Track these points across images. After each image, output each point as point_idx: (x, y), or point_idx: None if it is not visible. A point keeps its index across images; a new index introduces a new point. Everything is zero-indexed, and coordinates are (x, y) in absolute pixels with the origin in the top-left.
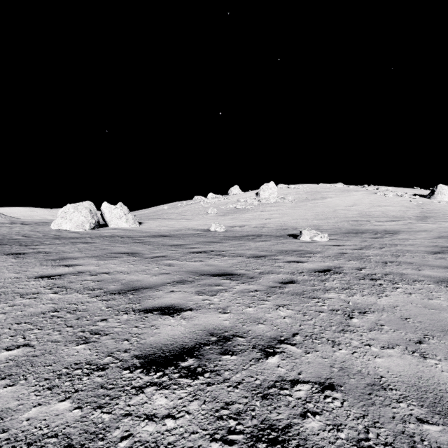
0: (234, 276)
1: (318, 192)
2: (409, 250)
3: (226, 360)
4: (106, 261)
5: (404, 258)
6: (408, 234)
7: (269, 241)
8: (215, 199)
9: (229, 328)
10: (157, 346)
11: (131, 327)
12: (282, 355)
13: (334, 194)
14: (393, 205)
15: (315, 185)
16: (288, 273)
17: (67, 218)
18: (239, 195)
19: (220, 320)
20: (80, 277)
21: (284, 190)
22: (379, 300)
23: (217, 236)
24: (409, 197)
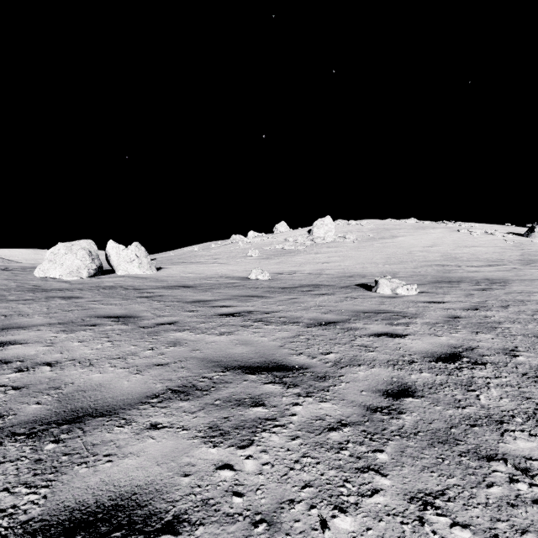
0: (289, 372)
1: (386, 230)
2: None
3: None
4: (72, 334)
5: None
6: (524, 285)
7: (333, 295)
8: (257, 238)
9: None
10: None
11: None
12: None
13: (407, 231)
14: (483, 245)
15: (381, 221)
16: (387, 363)
17: (56, 262)
18: (287, 233)
19: None
20: None
21: (343, 226)
22: None
23: (259, 286)
24: (501, 235)
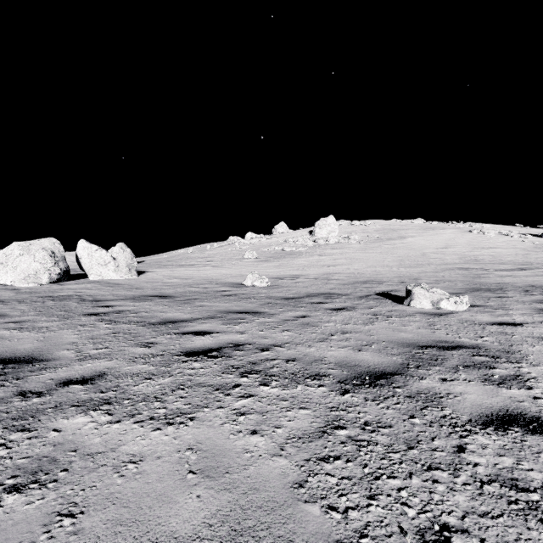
0: None
1: (392, 230)
2: None
3: None
4: None
5: None
6: None
7: (355, 311)
8: (254, 239)
9: None
10: None
11: None
12: None
13: (416, 232)
14: (502, 247)
15: (386, 222)
16: None
17: (8, 265)
18: (287, 234)
19: None
20: None
21: (346, 227)
22: None
23: (255, 296)
24: (517, 236)
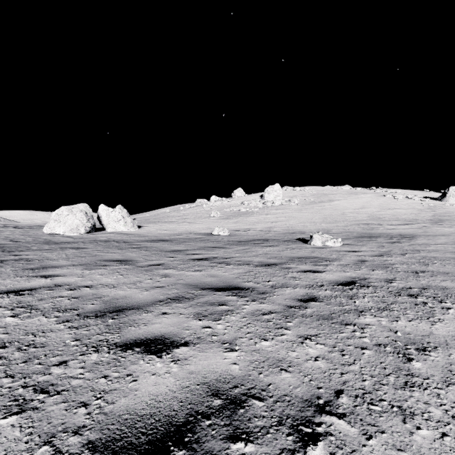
0: (242, 290)
1: (324, 195)
2: (435, 257)
3: (238, 454)
4: (93, 270)
5: (436, 267)
6: (426, 239)
7: (278, 247)
8: (218, 201)
9: (239, 380)
10: (128, 420)
11: (98, 377)
12: (328, 441)
13: (342, 196)
14: (403, 208)
15: (321, 188)
16: (305, 286)
17: (61, 221)
18: (243, 198)
19: (225, 364)
20: (55, 292)
21: (289, 192)
22: (433, 328)
23: (220, 240)
24: (419, 199)
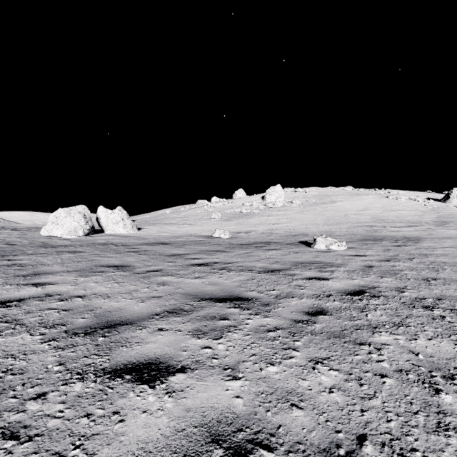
0: (244, 301)
1: (326, 196)
2: (444, 262)
3: None
4: (87, 277)
5: (447, 273)
6: (432, 242)
7: (280, 250)
8: (219, 203)
9: (243, 420)
10: None
11: (80, 416)
12: None
13: (344, 197)
14: (407, 209)
15: (323, 189)
16: (312, 296)
17: (58, 224)
18: (244, 199)
19: (228, 398)
20: (45, 303)
21: (291, 193)
22: None
23: (221, 243)
24: (422, 200)
